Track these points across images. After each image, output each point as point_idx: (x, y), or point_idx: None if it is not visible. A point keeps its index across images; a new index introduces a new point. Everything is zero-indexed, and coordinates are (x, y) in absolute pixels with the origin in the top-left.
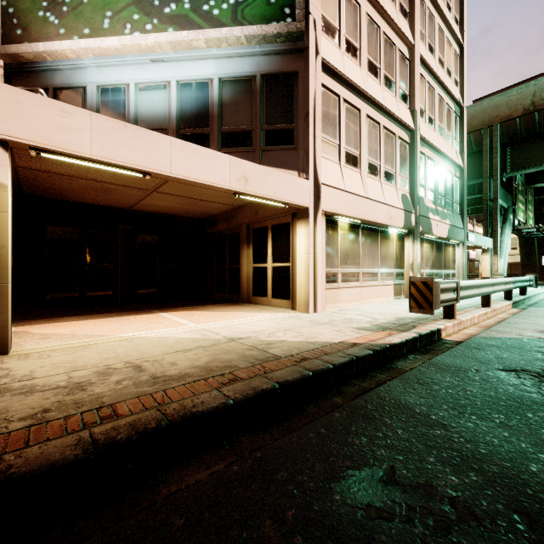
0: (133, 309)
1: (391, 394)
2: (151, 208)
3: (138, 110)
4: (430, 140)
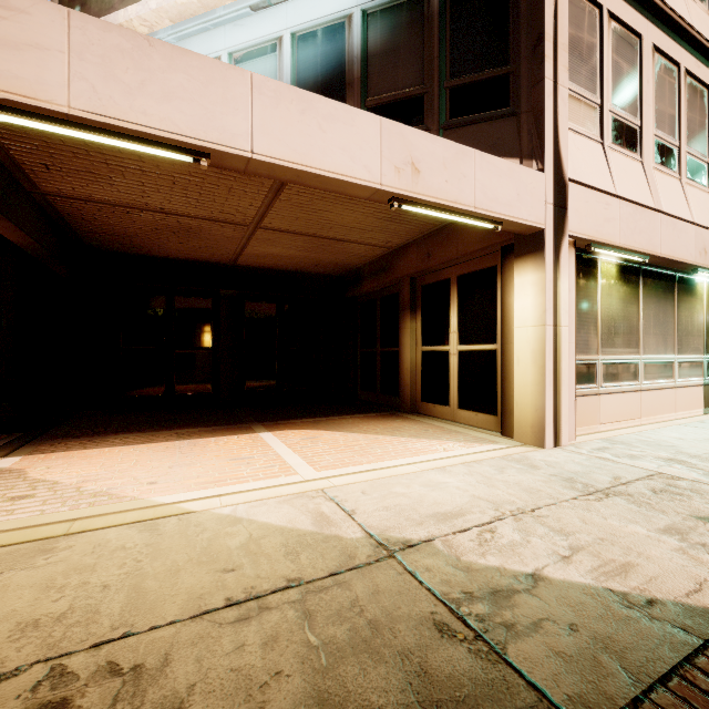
0: (226, 421)
1: None
2: (263, 261)
3: None
4: None
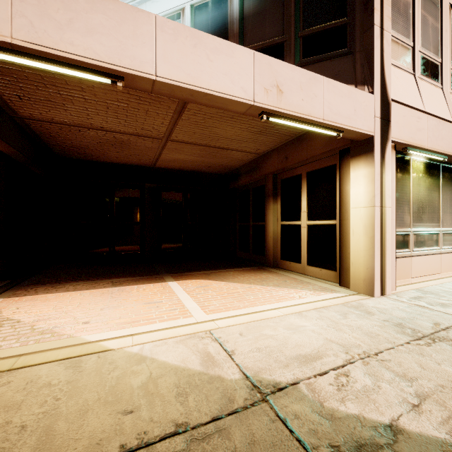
0: (147, 273)
1: None
2: (173, 164)
3: None
4: None
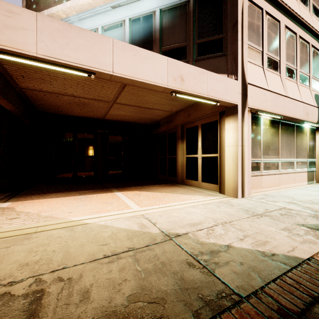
0: (100, 187)
1: None
2: (116, 117)
3: None
4: None
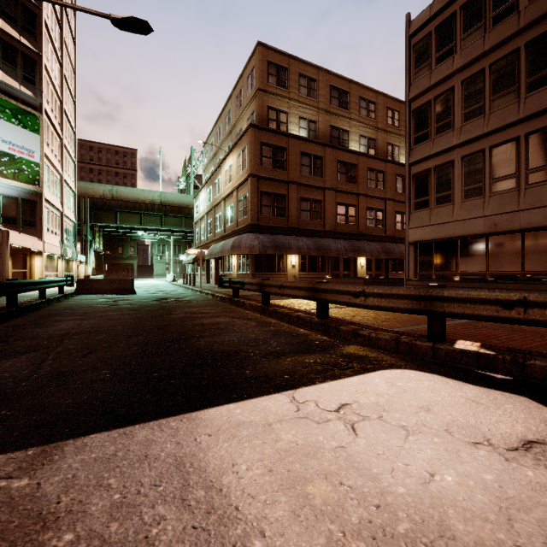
0: None
1: None
2: None
3: None
4: (67, 214)
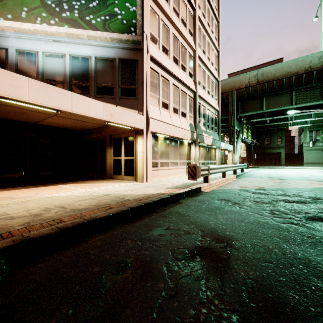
0: (40, 184)
1: (174, 209)
2: (50, 124)
3: (44, 68)
4: (203, 97)
